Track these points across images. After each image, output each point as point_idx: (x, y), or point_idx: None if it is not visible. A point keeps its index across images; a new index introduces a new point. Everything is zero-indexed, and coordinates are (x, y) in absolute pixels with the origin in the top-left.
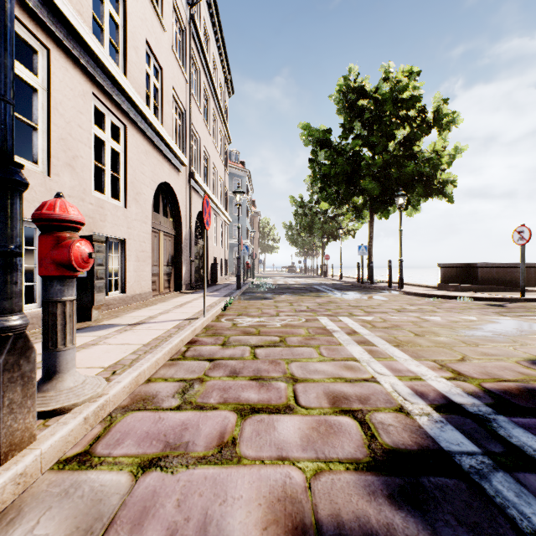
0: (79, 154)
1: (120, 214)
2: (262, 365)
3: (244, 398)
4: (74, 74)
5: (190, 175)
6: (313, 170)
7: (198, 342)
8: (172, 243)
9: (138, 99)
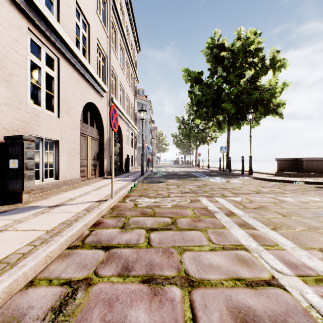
0: (15, 73)
1: (53, 122)
2: (155, 256)
3: (130, 322)
4: (10, 10)
5: (110, 99)
6: (191, 98)
7: (102, 225)
8: (97, 144)
9: (68, 39)
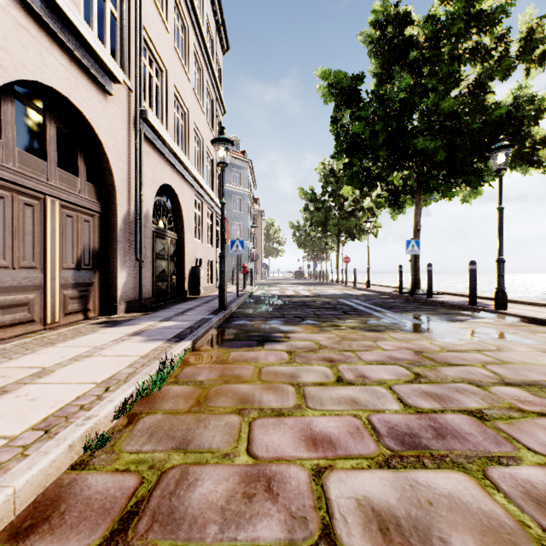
0: None
1: None
2: None
3: None
4: None
5: (136, 110)
6: (336, 136)
7: None
8: (93, 226)
9: None
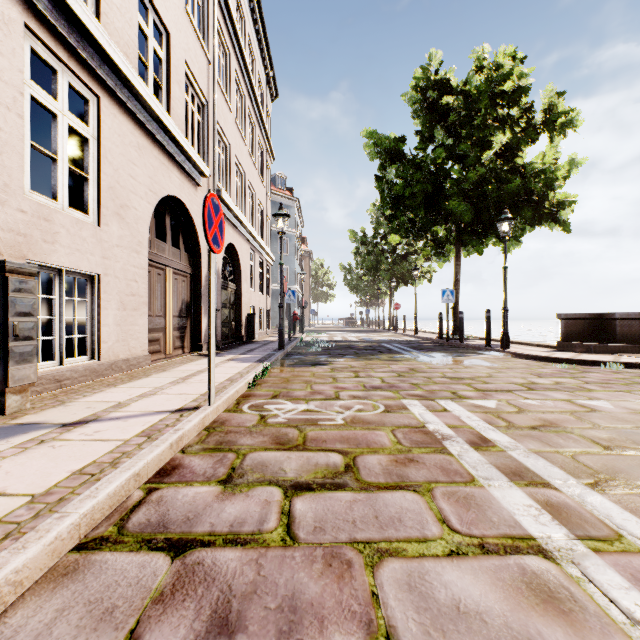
0: None
1: (86, 235)
2: (305, 577)
3: None
4: None
5: (214, 191)
6: (381, 191)
7: (178, 473)
8: (187, 285)
9: (119, 56)
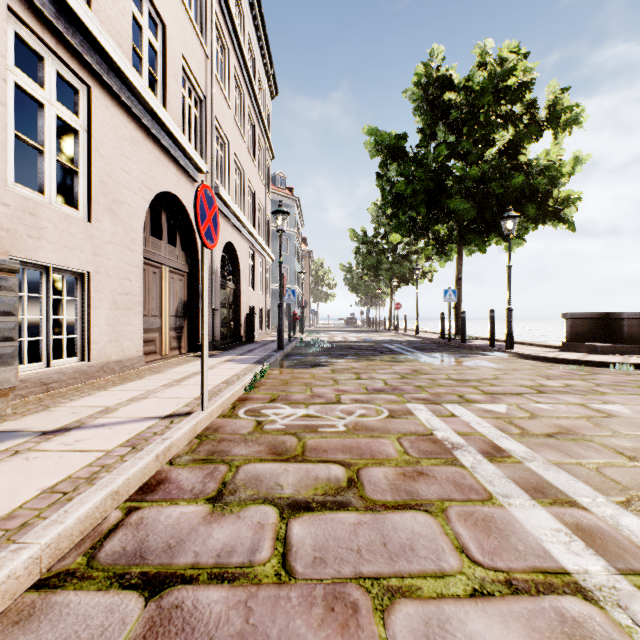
0: None
1: (76, 231)
2: (302, 626)
3: None
4: None
5: (212, 188)
6: (382, 190)
7: (163, 489)
8: (184, 284)
9: (110, 44)
